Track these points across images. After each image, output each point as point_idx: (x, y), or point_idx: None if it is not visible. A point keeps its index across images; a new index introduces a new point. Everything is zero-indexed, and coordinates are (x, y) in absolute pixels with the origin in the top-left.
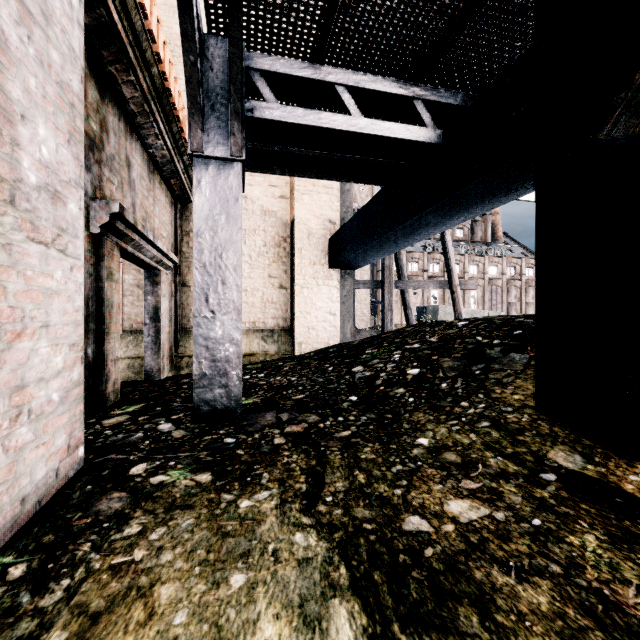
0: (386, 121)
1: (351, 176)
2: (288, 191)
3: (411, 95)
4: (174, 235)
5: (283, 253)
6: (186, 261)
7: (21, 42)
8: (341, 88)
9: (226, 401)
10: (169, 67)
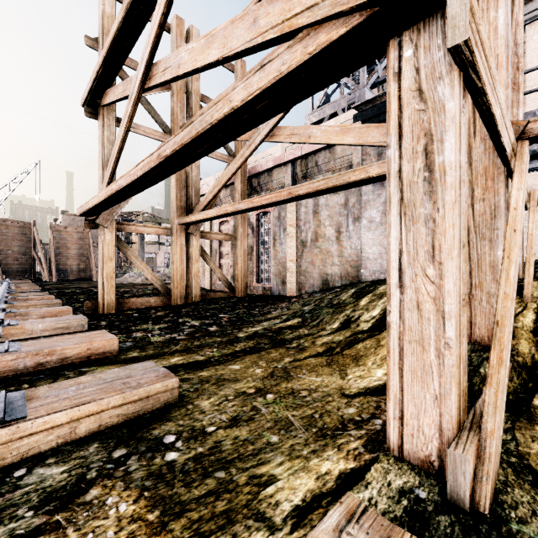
0: None
1: None
2: None
3: (533, 149)
4: None
5: None
6: None
7: None
8: None
9: None
10: None
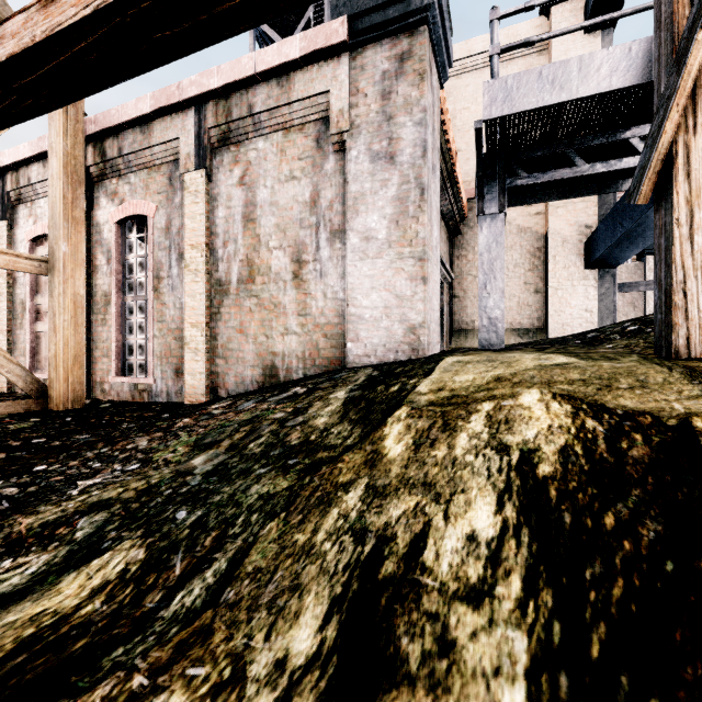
0: (604, 162)
1: (594, 190)
2: (543, 207)
3: (626, 137)
4: (449, 260)
5: (538, 262)
6: (456, 279)
7: (433, 203)
8: (569, 151)
9: (495, 340)
10: (455, 156)
